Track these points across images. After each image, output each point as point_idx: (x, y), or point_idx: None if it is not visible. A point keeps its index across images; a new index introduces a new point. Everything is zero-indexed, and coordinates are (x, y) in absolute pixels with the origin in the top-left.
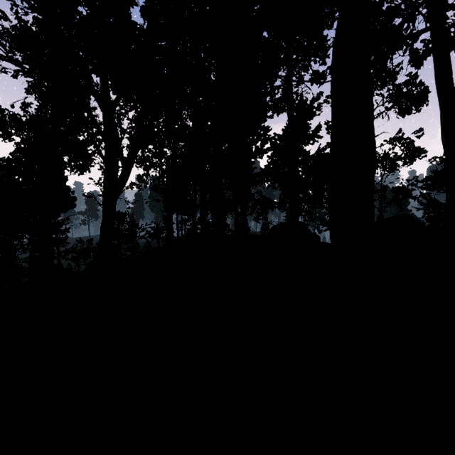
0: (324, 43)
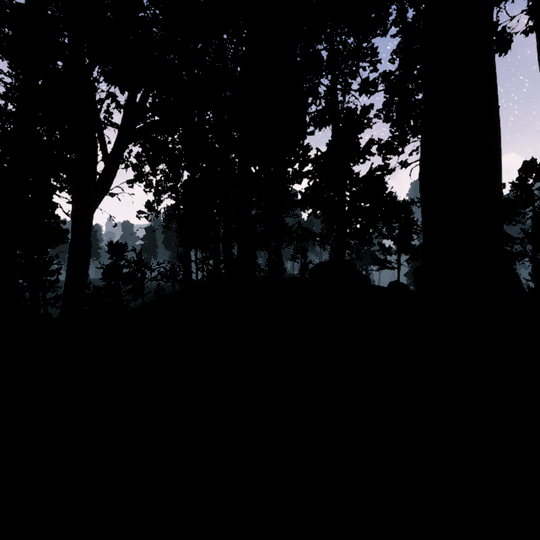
0: (384, 18)
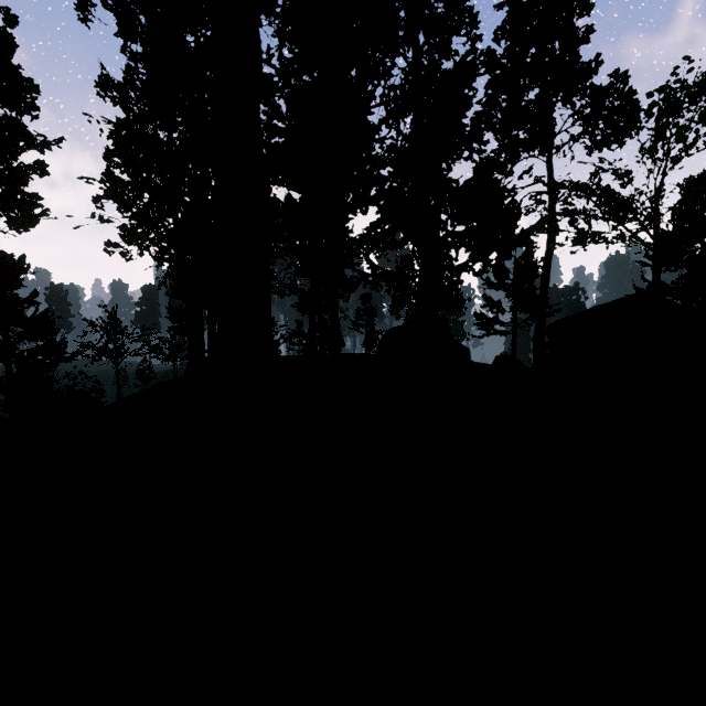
0: None
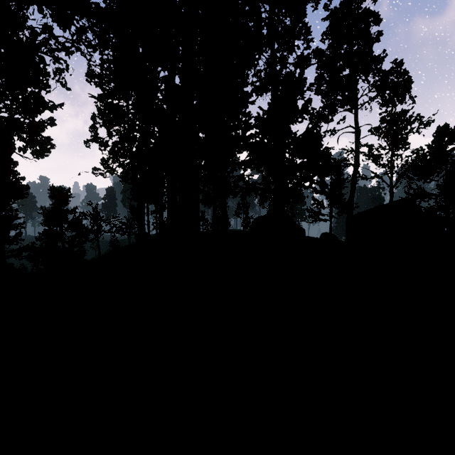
0: None
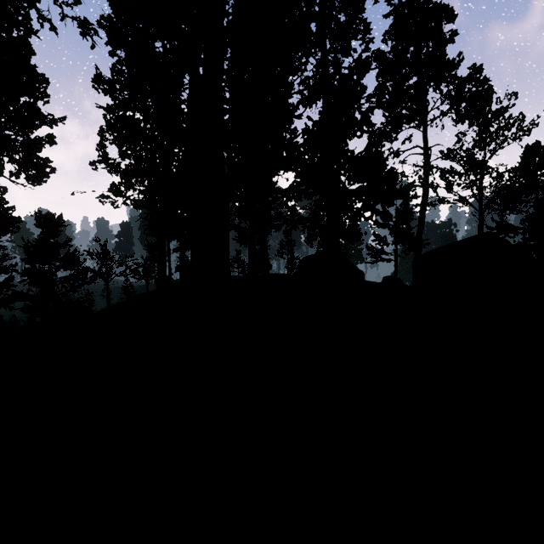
0: None
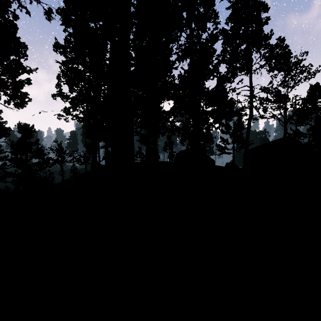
0: None
